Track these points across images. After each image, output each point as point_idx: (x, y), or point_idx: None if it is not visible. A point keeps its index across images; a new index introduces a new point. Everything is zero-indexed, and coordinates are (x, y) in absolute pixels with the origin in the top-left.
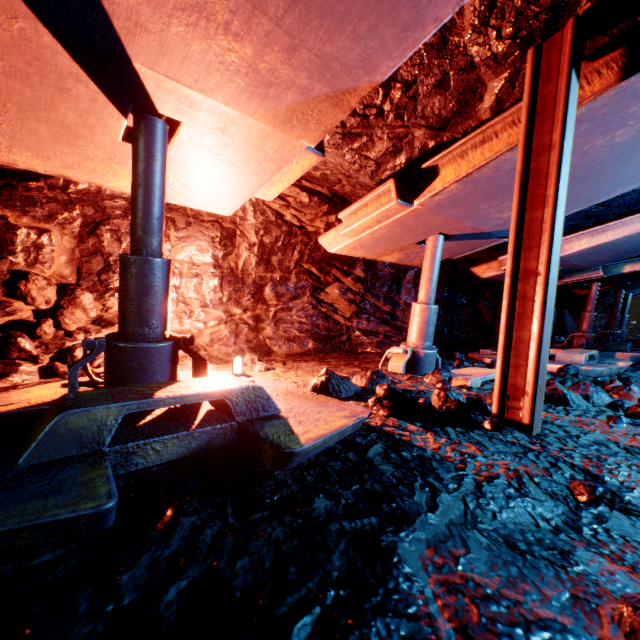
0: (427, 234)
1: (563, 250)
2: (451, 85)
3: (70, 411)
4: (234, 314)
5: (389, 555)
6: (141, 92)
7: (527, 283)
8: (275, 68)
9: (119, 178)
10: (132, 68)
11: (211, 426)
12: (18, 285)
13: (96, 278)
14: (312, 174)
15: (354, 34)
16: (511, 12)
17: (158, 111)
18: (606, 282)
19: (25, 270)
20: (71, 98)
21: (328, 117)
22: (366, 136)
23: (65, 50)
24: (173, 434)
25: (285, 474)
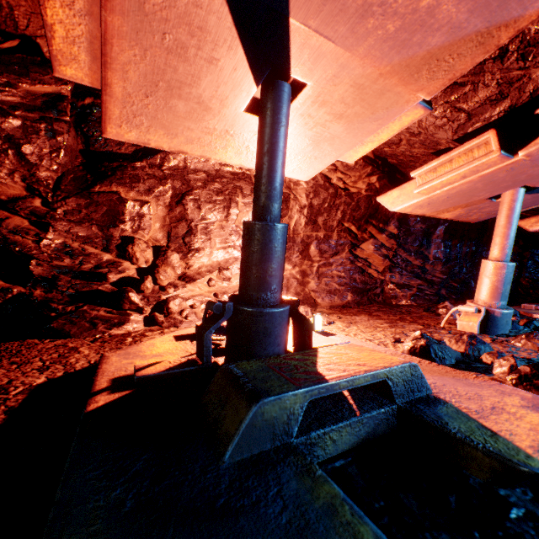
0: (507, 188)
1: None
2: None
3: (265, 400)
4: (286, 270)
5: None
6: (283, 54)
7: None
8: (437, 3)
9: (227, 150)
10: (286, 26)
11: (375, 410)
12: (127, 248)
13: (181, 241)
14: None
15: None
16: None
17: (290, 74)
18: None
19: (131, 236)
20: (216, 69)
21: (464, 61)
22: (470, 85)
23: (229, 13)
24: (346, 421)
25: (517, 497)
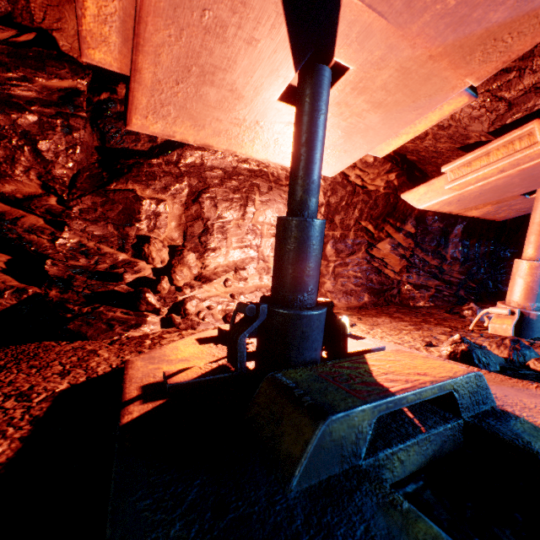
0: None
1: None
2: None
3: (332, 417)
4: None
5: None
6: (329, 33)
7: None
8: None
9: (254, 143)
10: None
11: (441, 426)
12: (143, 248)
13: (197, 240)
14: None
15: None
16: None
17: (333, 57)
18: None
19: (146, 235)
20: (254, 52)
21: (523, 40)
22: (515, 71)
23: None
24: (413, 439)
25: None
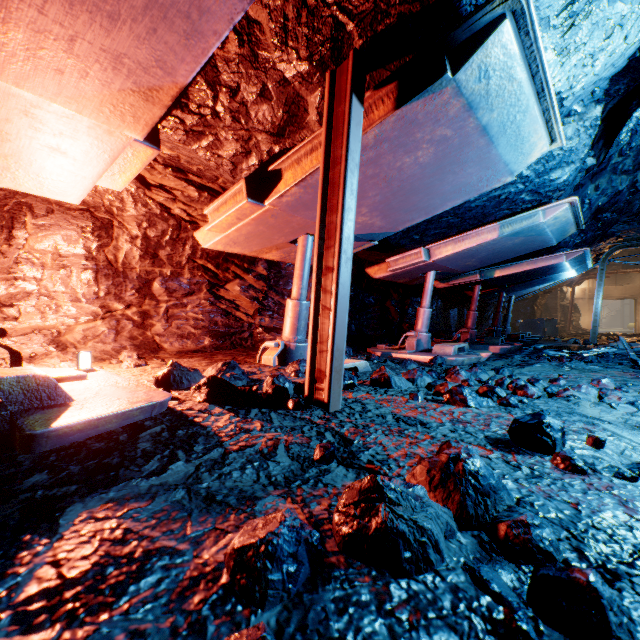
0: (295, 234)
1: (435, 255)
2: (274, 96)
3: None
4: (114, 309)
5: (54, 513)
6: None
7: (327, 278)
8: (59, 56)
9: None
10: None
11: None
12: None
13: None
14: (191, 168)
15: (134, 34)
16: (303, 37)
17: None
18: (486, 285)
19: None
20: None
21: (144, 112)
22: (211, 135)
23: None
24: None
25: (30, 457)
